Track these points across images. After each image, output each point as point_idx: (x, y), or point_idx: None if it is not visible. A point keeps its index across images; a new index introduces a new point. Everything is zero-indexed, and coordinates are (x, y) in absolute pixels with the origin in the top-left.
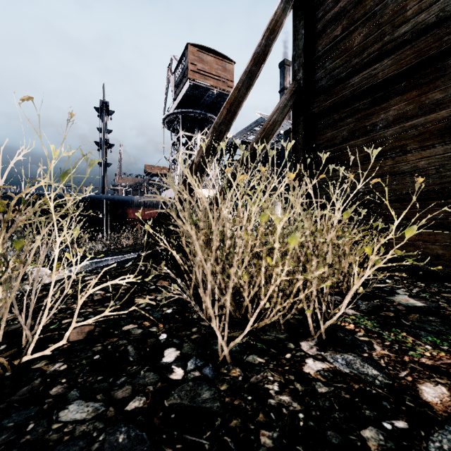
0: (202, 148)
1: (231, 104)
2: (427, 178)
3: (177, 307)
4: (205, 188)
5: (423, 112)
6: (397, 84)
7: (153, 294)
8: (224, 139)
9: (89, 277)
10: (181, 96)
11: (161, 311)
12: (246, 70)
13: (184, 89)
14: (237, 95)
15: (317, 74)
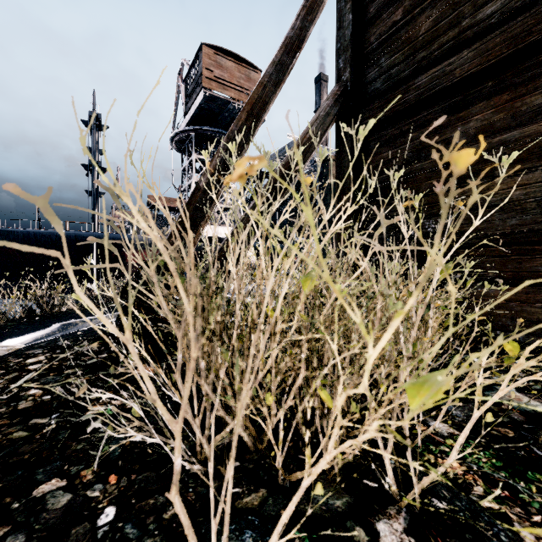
0: (211, 166)
1: (253, 106)
2: (524, 214)
3: (155, 426)
4: (224, 225)
5: (517, 123)
6: (480, 84)
7: (122, 396)
8: (243, 154)
9: (35, 358)
10: (194, 109)
11: (123, 438)
12: (274, 59)
13: (198, 101)
14: (261, 93)
15: (369, 74)
